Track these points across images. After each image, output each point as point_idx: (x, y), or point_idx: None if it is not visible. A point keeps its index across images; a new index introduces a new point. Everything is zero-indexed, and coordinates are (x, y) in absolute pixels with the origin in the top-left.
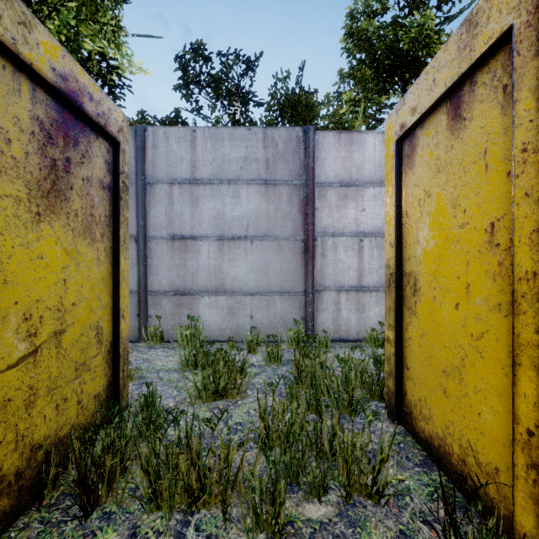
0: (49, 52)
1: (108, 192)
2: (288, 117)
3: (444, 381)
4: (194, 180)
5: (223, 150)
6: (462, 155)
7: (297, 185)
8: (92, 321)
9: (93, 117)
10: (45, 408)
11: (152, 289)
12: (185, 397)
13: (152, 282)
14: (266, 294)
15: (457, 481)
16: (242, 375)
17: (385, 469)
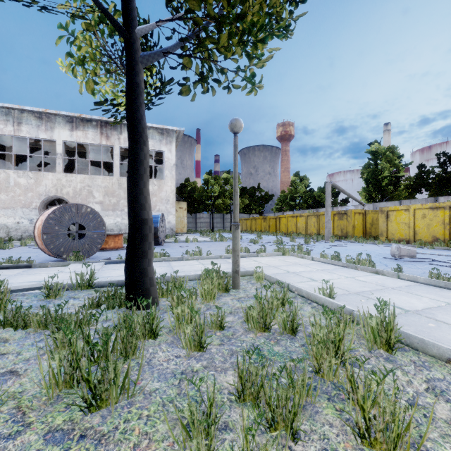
0: None
1: None
2: None
3: None
4: None
5: (416, 203)
6: None
7: None
8: None
9: None
10: None
11: None
12: None
13: None
14: None
15: None
16: None
17: None
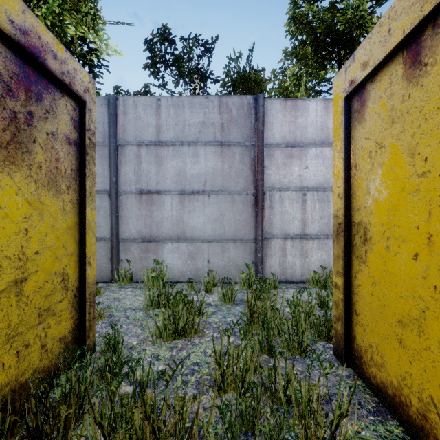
0: (6, 4)
1: (74, 147)
2: (240, 91)
3: (399, 331)
4: (159, 142)
5: (184, 116)
6: (423, 102)
7: (248, 146)
8: (57, 268)
9: (57, 75)
10: (3, 355)
11: (122, 236)
12: (148, 336)
13: (123, 231)
14: (221, 241)
15: (416, 435)
16: (200, 316)
17: (344, 425)
